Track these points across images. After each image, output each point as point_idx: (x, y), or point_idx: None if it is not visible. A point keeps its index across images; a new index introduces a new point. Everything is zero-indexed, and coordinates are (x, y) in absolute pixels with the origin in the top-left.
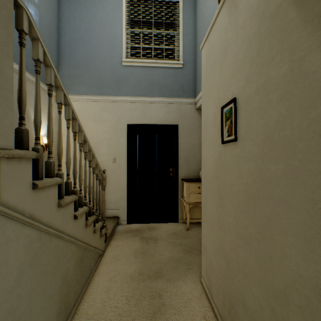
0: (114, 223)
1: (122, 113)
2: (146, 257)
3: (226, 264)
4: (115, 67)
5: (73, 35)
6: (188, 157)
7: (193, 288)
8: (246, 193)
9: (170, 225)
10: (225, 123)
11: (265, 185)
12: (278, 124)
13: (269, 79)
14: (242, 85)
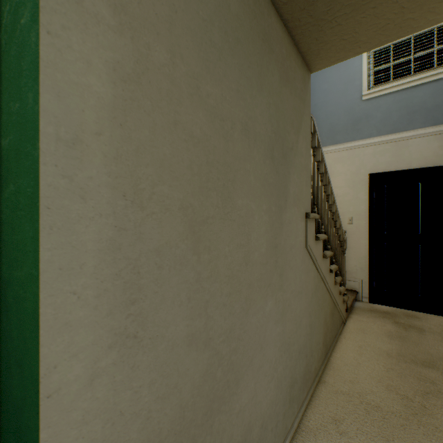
0: (352, 296)
1: (361, 161)
2: (406, 342)
3: None
4: (351, 106)
5: None
6: None
7: None
8: None
9: None
10: None
11: None
12: None
13: None
14: None
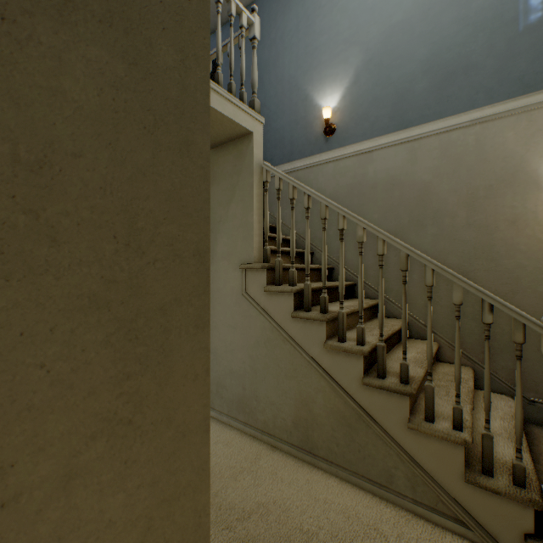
0: None
1: None
2: None
3: None
4: None
5: None
6: None
7: None
8: None
9: None
10: None
11: None
12: None
13: None
14: None
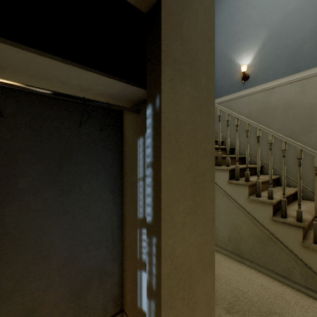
0: None
1: None
2: None
3: None
4: None
5: None
6: None
7: None
8: None
9: None
10: None
11: None
12: None
13: None
14: None
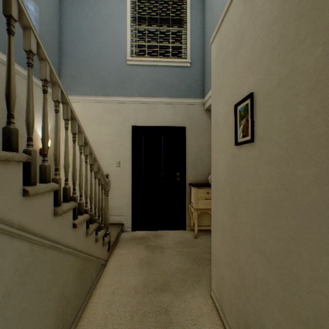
0: (118, 231)
1: (127, 115)
2: (152, 267)
3: (240, 279)
4: (119, 66)
5: (75, 33)
6: (196, 160)
7: (203, 303)
8: (265, 202)
9: (177, 233)
10: (240, 122)
11: (290, 193)
12: (307, 120)
13: (296, 68)
14: (260, 78)
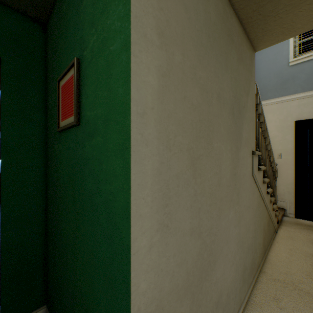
0: (281, 213)
1: (288, 111)
2: None
3: None
4: (280, 70)
5: None
6: None
7: None
8: None
9: None
10: None
11: None
12: None
13: None
14: None
